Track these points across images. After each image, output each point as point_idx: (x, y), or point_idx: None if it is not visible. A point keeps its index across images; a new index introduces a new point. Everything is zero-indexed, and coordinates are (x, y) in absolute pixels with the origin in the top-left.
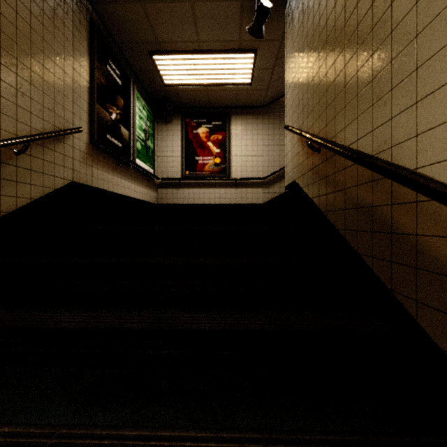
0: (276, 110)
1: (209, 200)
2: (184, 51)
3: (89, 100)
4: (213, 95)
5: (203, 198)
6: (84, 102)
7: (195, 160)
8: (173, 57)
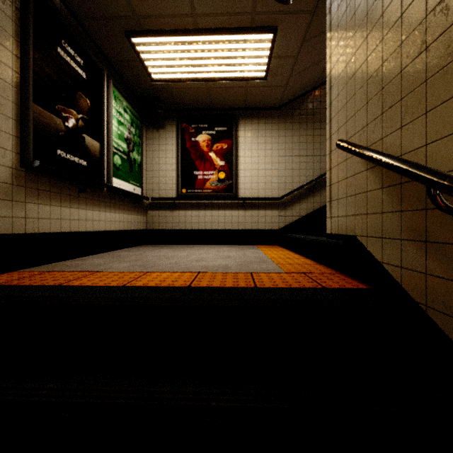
0: (295, 111)
1: (212, 224)
2: (175, 30)
3: (19, 99)
4: (216, 93)
5: (204, 222)
6: (7, 101)
7: (194, 175)
8: (160, 40)
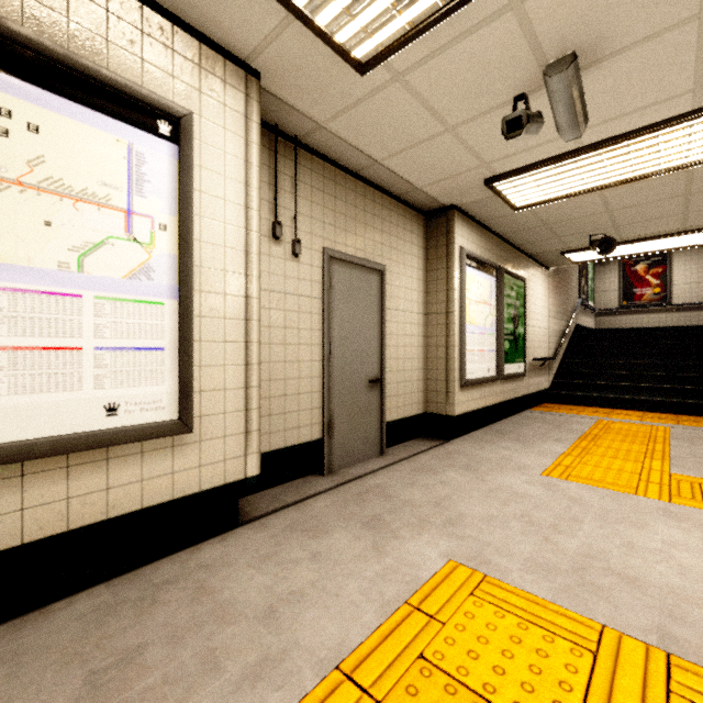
0: None
1: (648, 324)
2: None
3: (578, 283)
4: None
5: (641, 323)
6: (577, 285)
7: (633, 292)
8: None
